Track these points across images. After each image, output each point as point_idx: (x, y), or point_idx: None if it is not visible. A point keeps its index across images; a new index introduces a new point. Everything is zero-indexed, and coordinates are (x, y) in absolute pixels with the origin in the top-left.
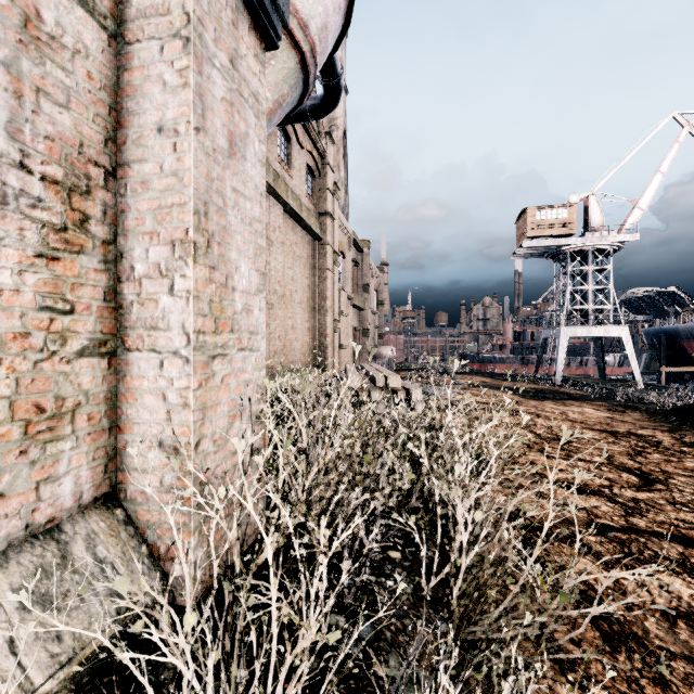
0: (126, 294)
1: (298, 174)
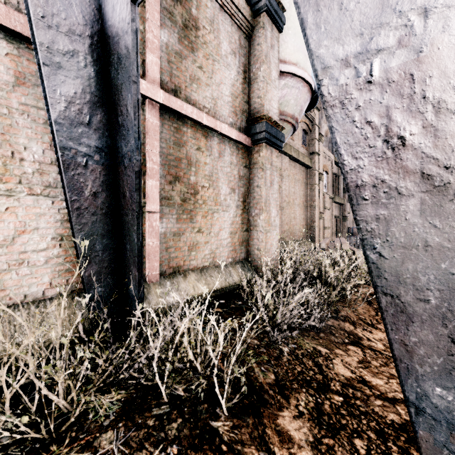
0: (250, 219)
1: (297, 136)
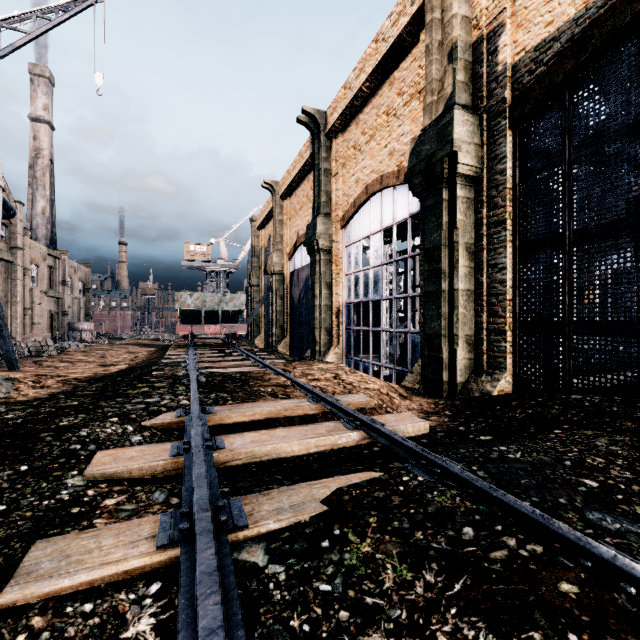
0: None
1: None
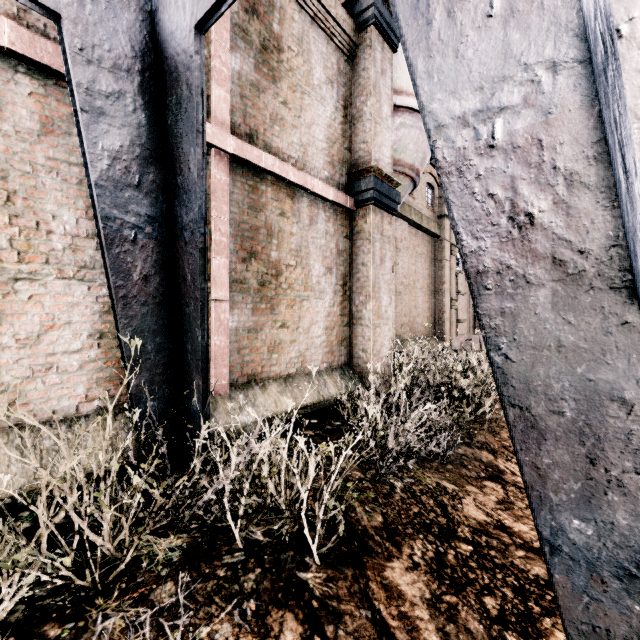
0: (353, 309)
1: (419, 193)
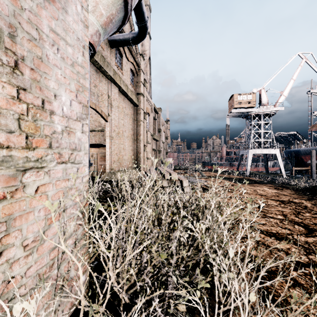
0: None
1: (126, 73)
